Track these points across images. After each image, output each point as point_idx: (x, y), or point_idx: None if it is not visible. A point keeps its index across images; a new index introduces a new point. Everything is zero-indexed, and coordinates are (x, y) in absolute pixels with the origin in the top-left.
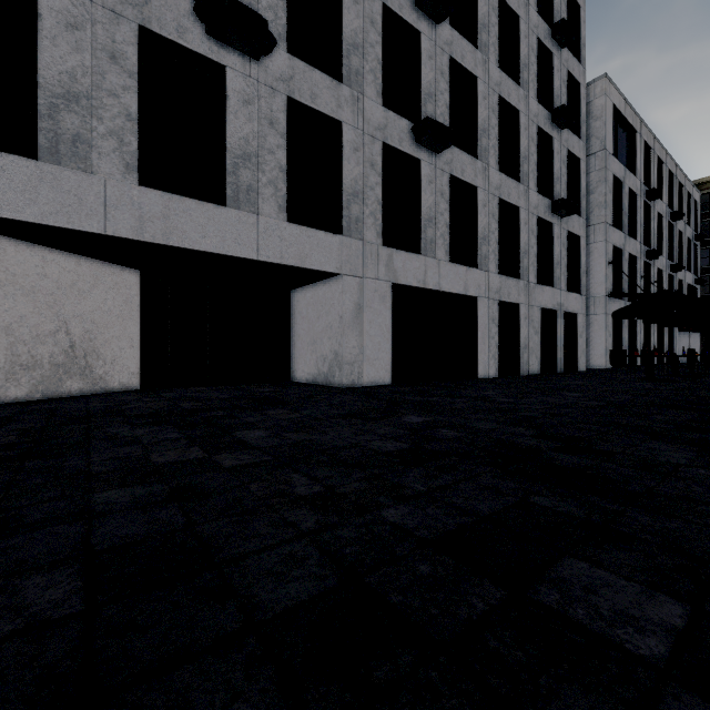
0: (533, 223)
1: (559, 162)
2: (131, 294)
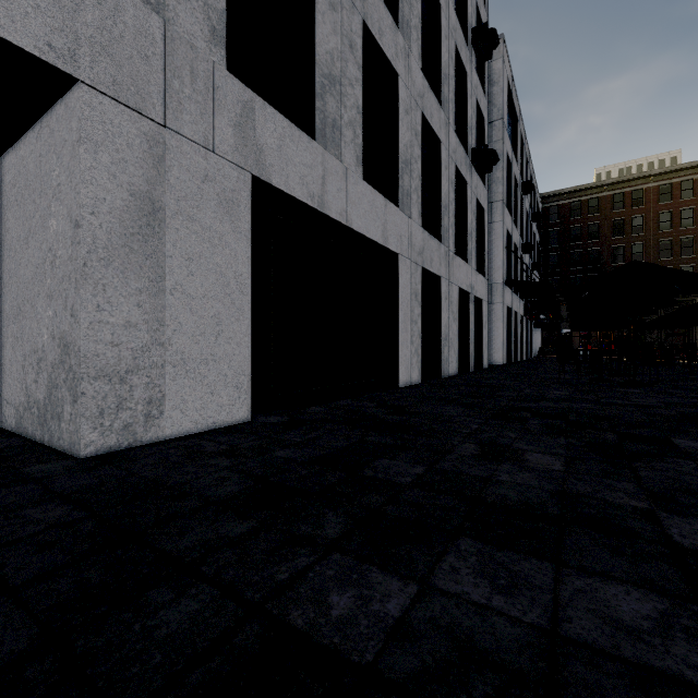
0: (452, 171)
1: (471, 109)
2: None
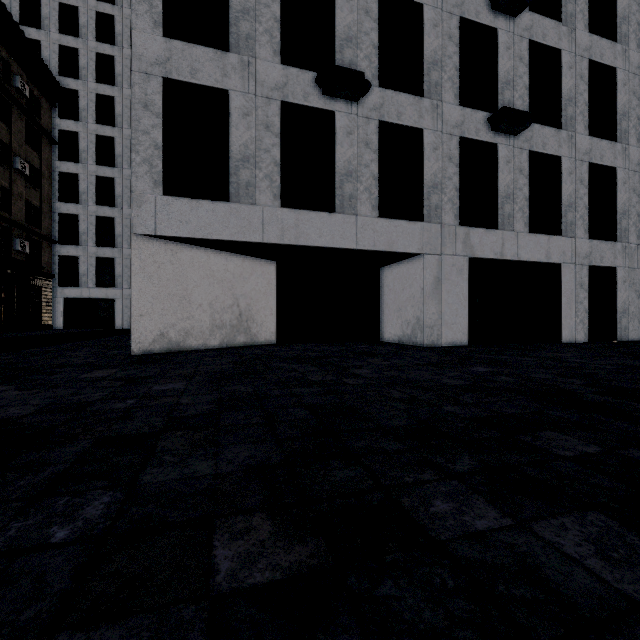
0: (634, 181)
1: None
2: (271, 278)
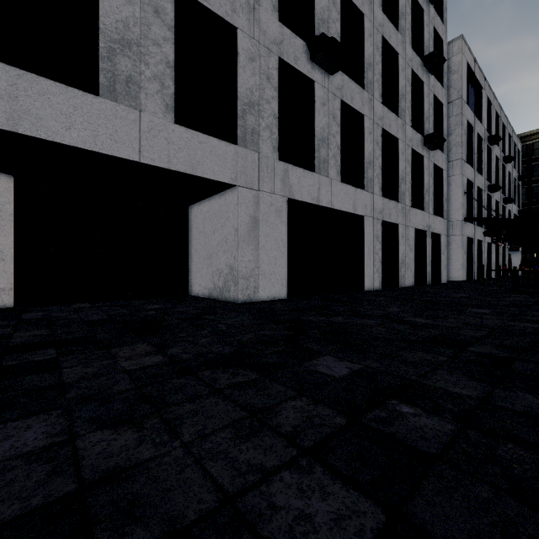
0: (408, 154)
1: (428, 104)
2: (0, 201)
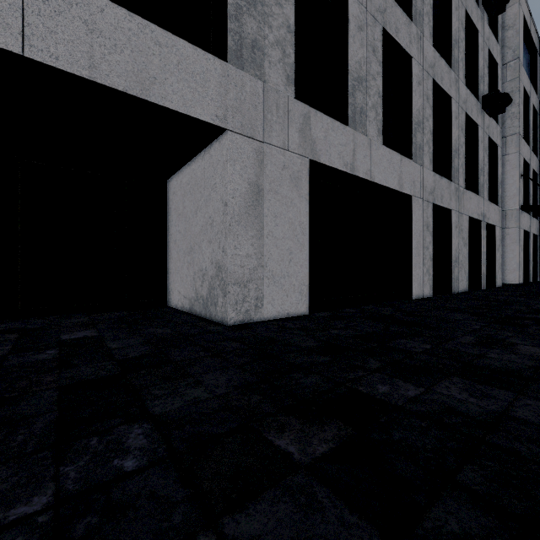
0: (462, 119)
1: (482, 60)
2: None
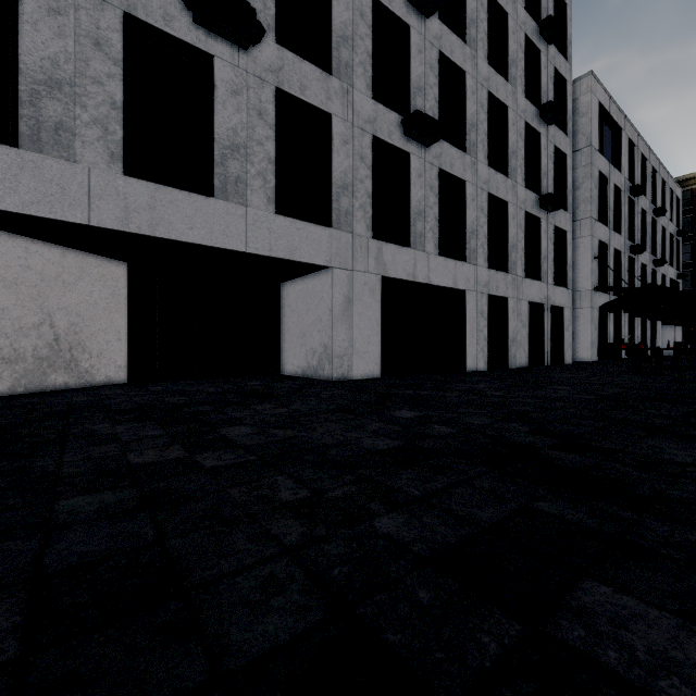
0: (520, 218)
1: (546, 158)
2: (118, 286)
